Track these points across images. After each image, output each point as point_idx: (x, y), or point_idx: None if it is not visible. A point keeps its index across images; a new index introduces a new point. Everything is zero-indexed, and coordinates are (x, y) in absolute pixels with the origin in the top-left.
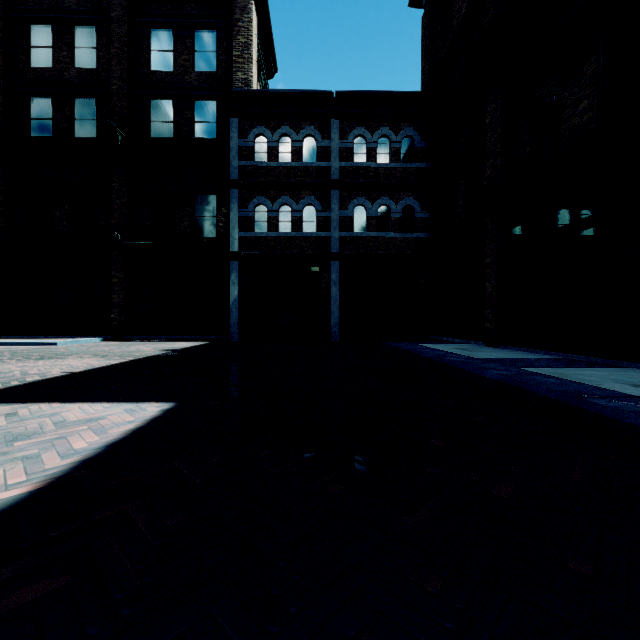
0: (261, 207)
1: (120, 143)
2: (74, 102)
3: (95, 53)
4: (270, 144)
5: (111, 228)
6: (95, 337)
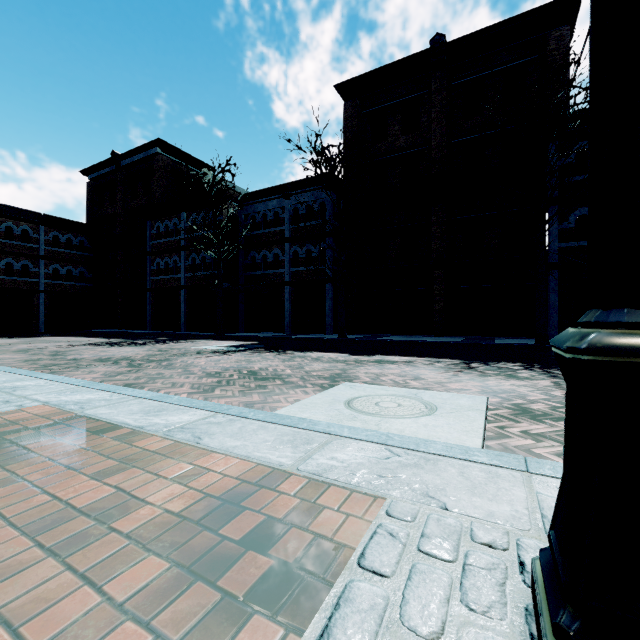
0: None
1: None
2: None
3: None
4: None
5: None
6: None
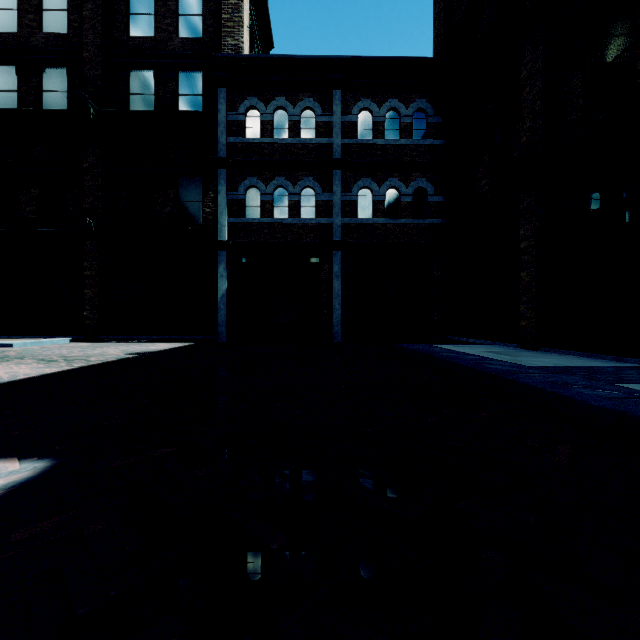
0: (253, 190)
1: (92, 117)
2: (42, 72)
3: (66, 16)
4: (263, 118)
5: (83, 214)
6: (65, 337)
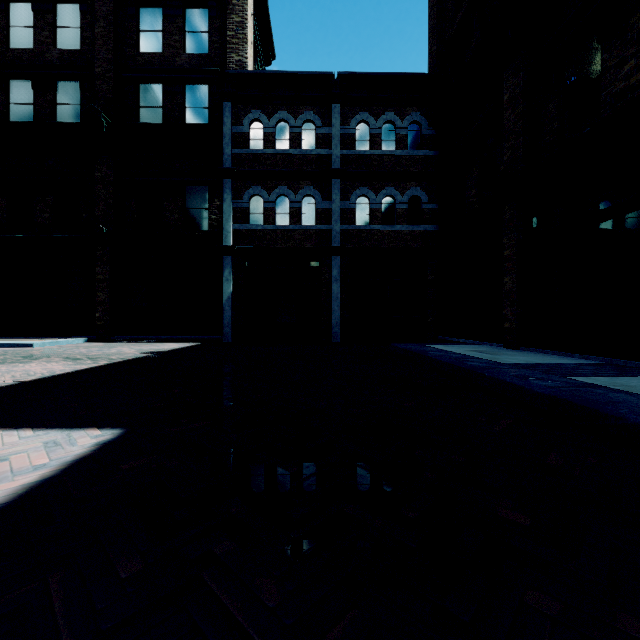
0: (257, 198)
1: (105, 129)
2: (56, 86)
3: (79, 33)
4: (266, 130)
5: (96, 221)
6: (79, 338)
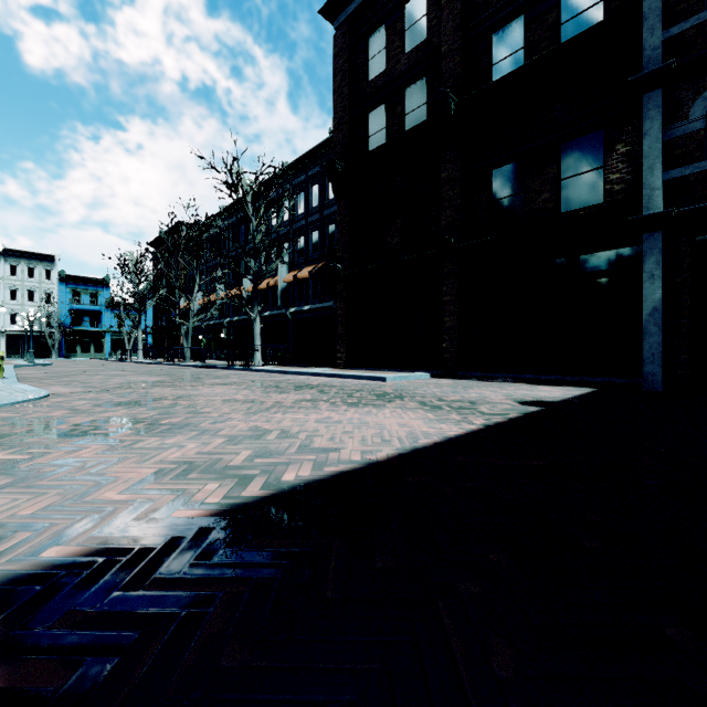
0: None
1: (452, 113)
2: (404, 96)
3: (425, 22)
4: None
5: (442, 232)
6: (425, 372)
